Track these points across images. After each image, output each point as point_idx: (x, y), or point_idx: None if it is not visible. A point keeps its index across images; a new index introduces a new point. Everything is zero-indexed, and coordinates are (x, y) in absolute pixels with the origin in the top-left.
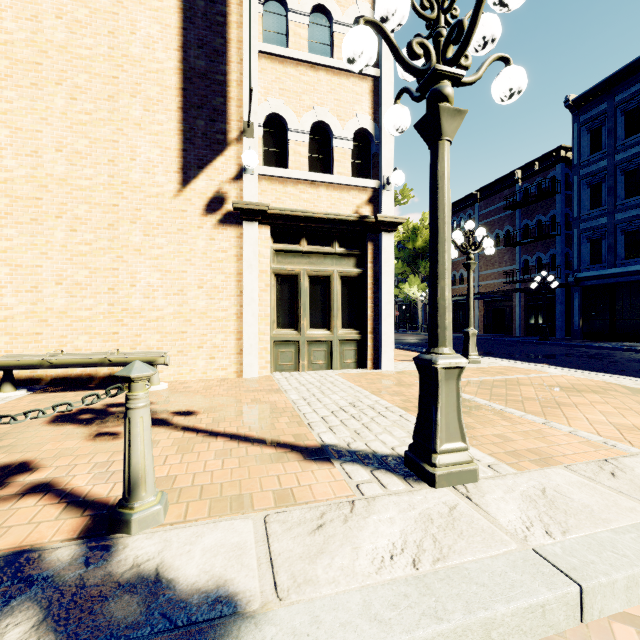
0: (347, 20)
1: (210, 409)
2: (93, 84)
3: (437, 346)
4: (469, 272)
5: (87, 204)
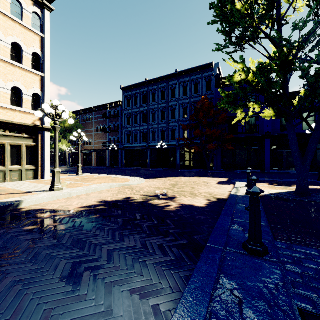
0: (29, 52)
1: None
2: None
3: (55, 168)
4: (79, 146)
5: None
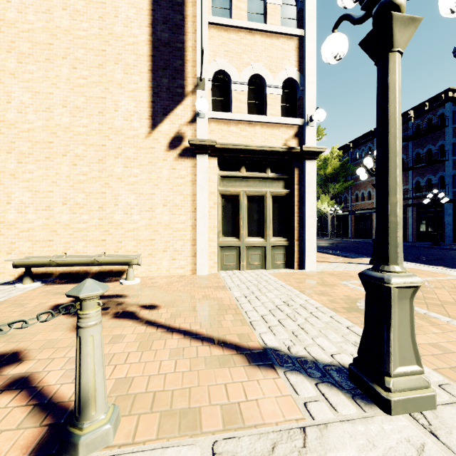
0: None
1: (170, 303)
2: (88, 56)
3: (387, 264)
4: None
5: (84, 145)
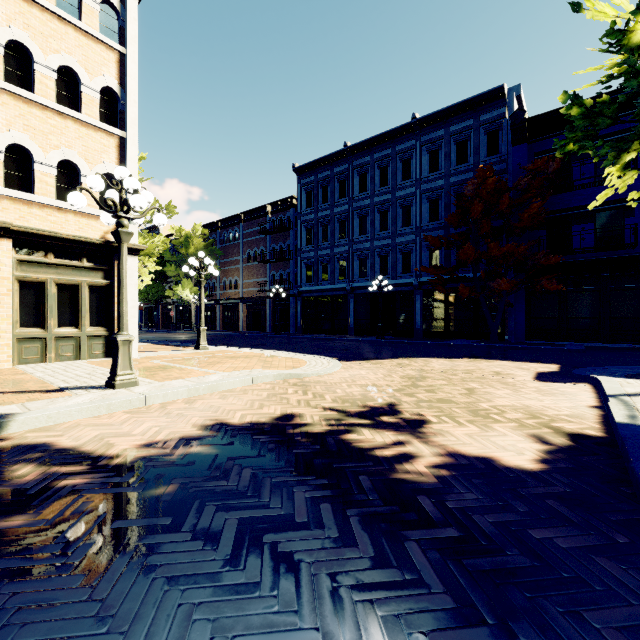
0: (95, 86)
1: None
2: None
3: (120, 331)
4: (201, 287)
5: None
